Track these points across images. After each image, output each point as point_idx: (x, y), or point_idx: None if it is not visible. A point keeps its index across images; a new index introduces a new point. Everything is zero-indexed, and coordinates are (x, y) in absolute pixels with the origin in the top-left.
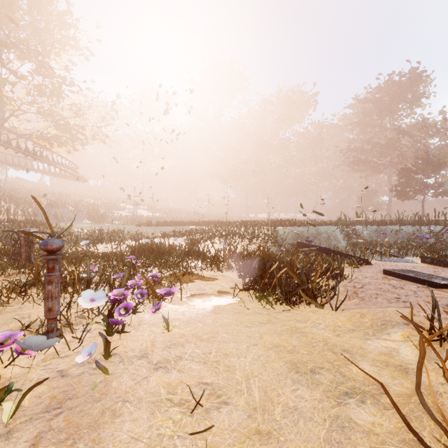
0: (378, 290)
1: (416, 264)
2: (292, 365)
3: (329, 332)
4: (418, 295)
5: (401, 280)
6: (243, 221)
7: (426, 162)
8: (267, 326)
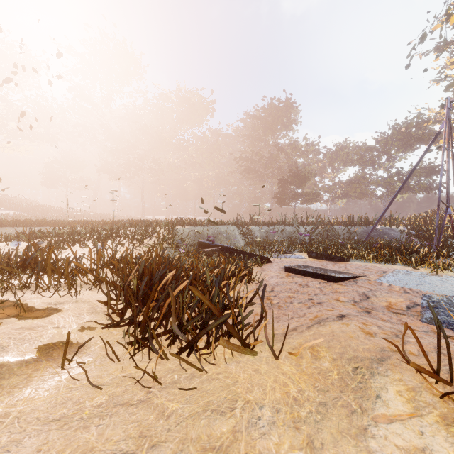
0: (289, 291)
1: (305, 259)
2: None
3: (288, 433)
4: (325, 292)
5: (302, 276)
6: (136, 220)
7: (297, 176)
8: None
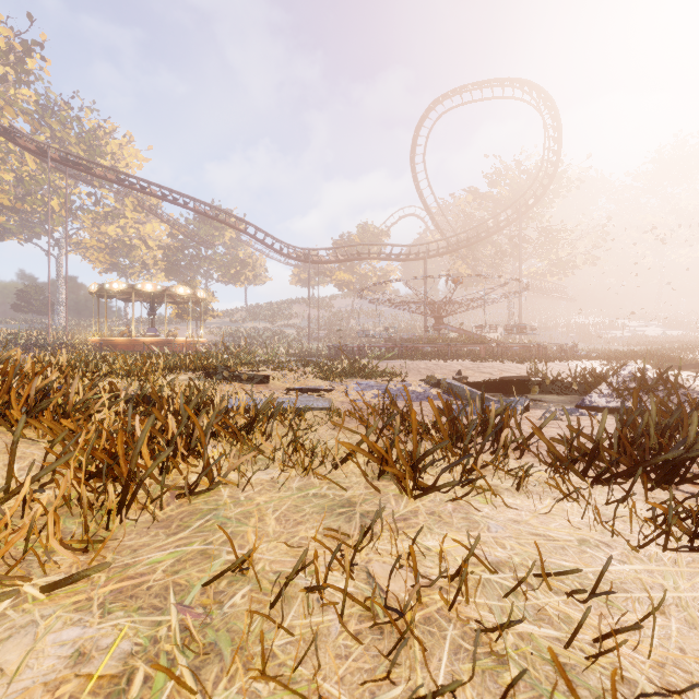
0: None
1: None
2: None
3: None
4: None
5: None
6: None
7: None
8: None
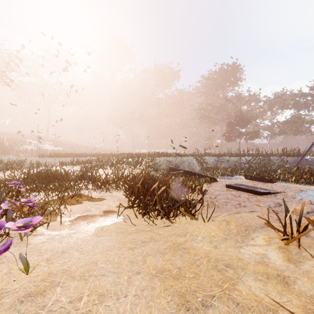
0: (226, 199)
1: (243, 180)
2: (181, 298)
3: (207, 243)
4: (251, 201)
5: (237, 191)
6: (130, 153)
7: (241, 119)
8: (150, 245)
